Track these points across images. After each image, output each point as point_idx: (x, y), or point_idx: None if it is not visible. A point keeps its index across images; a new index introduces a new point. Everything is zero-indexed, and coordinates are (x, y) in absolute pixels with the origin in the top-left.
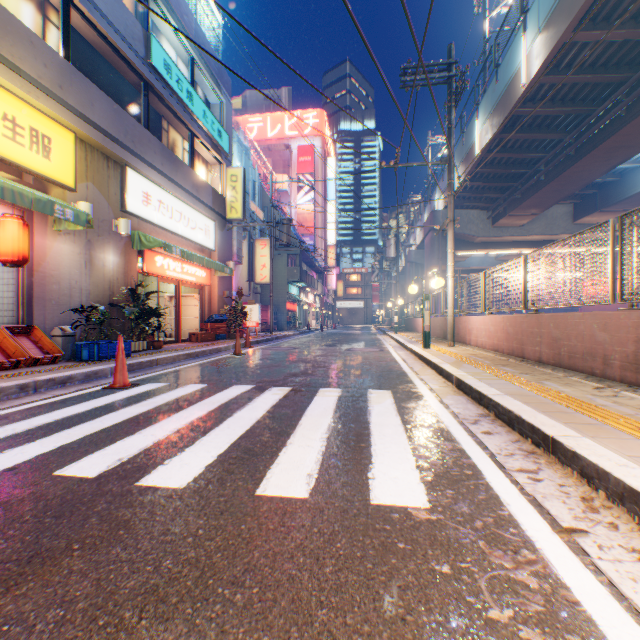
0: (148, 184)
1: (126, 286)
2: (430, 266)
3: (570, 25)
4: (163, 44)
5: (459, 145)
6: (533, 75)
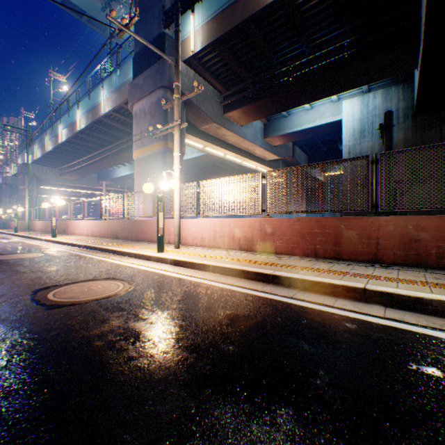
0: None
1: None
2: (24, 192)
3: (71, 138)
4: None
5: (40, 139)
6: (63, 141)
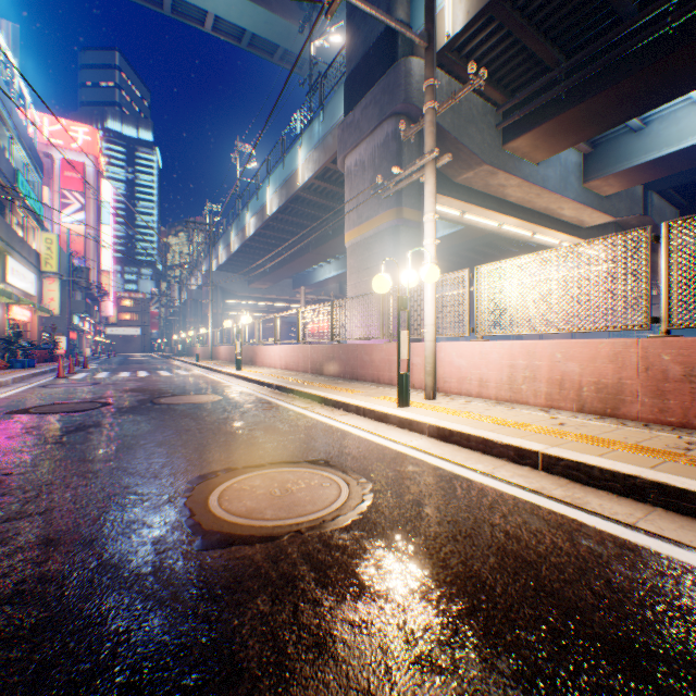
0: (14, 262)
1: (5, 327)
2: (208, 309)
3: (259, 229)
4: (10, 157)
5: (225, 237)
6: (251, 236)
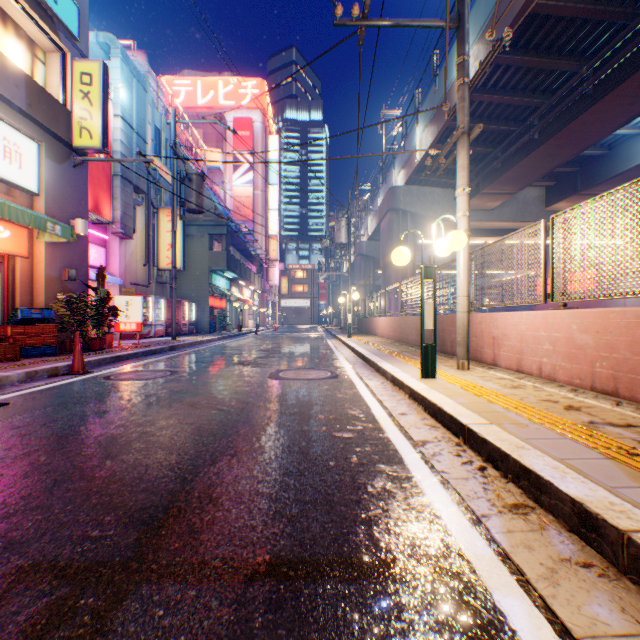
0: None
1: None
2: (388, 254)
3: None
4: None
5: (429, 95)
6: None
